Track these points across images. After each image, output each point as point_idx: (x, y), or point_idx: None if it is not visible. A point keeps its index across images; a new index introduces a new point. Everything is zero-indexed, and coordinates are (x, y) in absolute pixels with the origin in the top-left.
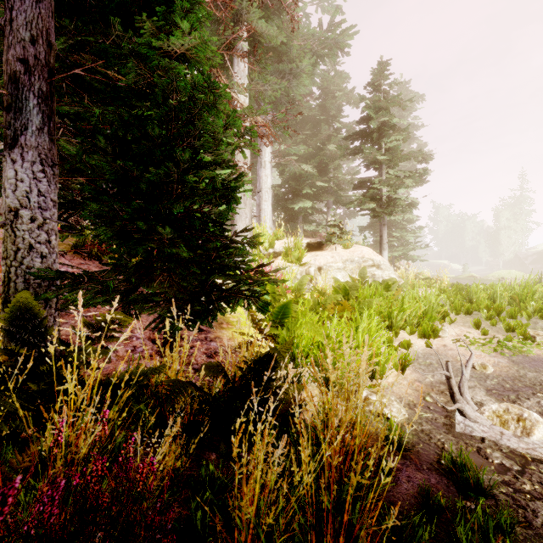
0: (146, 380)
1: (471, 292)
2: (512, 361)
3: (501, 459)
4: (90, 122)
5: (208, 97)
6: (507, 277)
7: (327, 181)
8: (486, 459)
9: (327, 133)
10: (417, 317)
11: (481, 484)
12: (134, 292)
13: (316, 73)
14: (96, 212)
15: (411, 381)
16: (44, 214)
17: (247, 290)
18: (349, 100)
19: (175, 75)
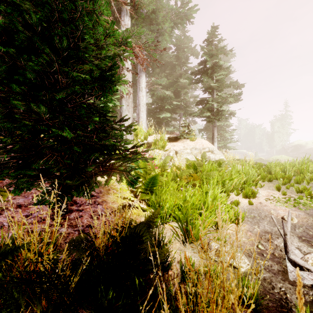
0: (3, 262)
1: (270, 167)
2: (307, 213)
3: None
4: None
5: (88, 2)
6: (280, 159)
7: (179, 101)
8: None
9: (179, 72)
10: (240, 184)
11: None
12: (30, 168)
13: (173, 36)
14: None
15: (244, 231)
16: None
17: (120, 165)
18: (193, 53)
19: None
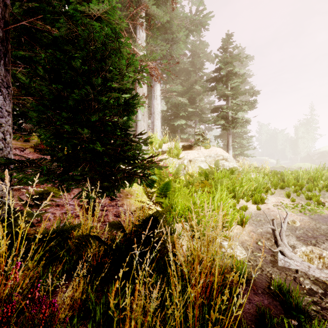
0: (67, 234)
1: (283, 175)
2: (311, 218)
3: (310, 285)
4: (40, 64)
5: (115, 44)
6: (303, 167)
7: (194, 108)
8: (300, 285)
9: (194, 79)
10: (250, 191)
11: (300, 305)
12: (67, 174)
13: (188, 42)
14: (36, 118)
15: (248, 231)
16: (0, 120)
17: (140, 172)
18: (208, 58)
19: (92, 28)
